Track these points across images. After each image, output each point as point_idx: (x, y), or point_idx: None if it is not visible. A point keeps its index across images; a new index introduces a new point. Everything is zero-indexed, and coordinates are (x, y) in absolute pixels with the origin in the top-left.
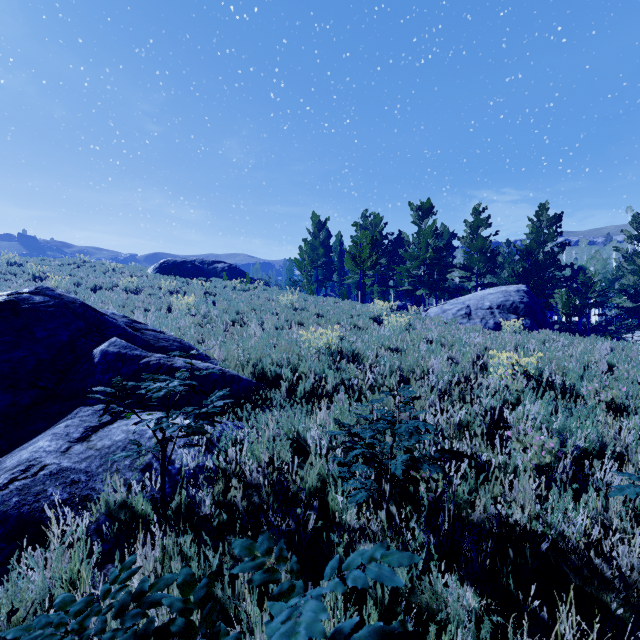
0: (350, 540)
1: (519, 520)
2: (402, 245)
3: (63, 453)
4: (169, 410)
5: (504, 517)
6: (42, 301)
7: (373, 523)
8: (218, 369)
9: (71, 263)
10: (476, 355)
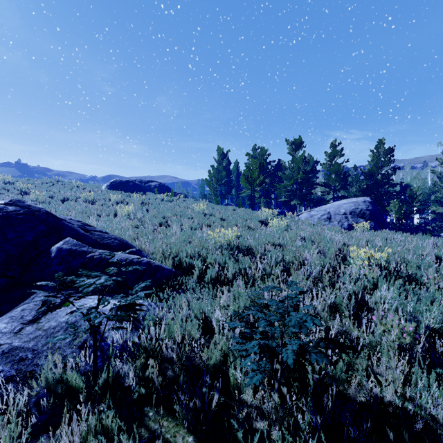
0: (248, 418)
1: (393, 400)
2: (281, 169)
3: (16, 334)
4: (100, 300)
5: (376, 393)
6: (14, 210)
7: (267, 400)
8: (146, 261)
9: (48, 182)
10: (338, 249)
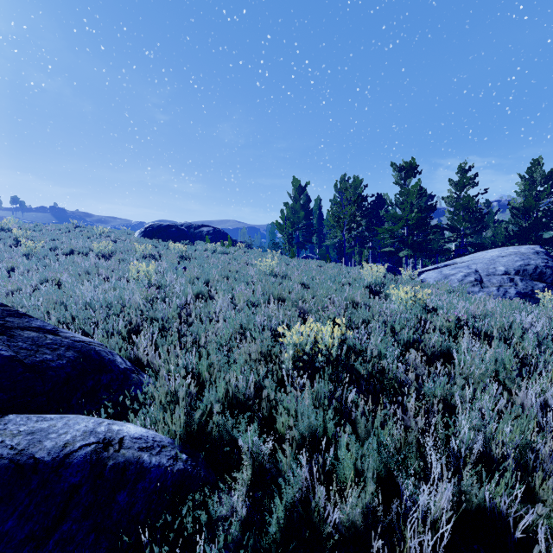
0: None
1: None
2: (380, 207)
3: None
4: None
5: None
6: None
7: None
8: (89, 451)
9: (62, 228)
10: None
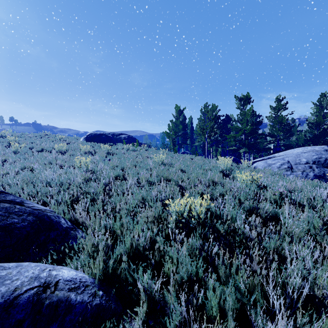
0: None
1: None
2: (228, 122)
3: None
4: None
5: None
6: None
7: None
8: (32, 293)
9: (37, 136)
10: None
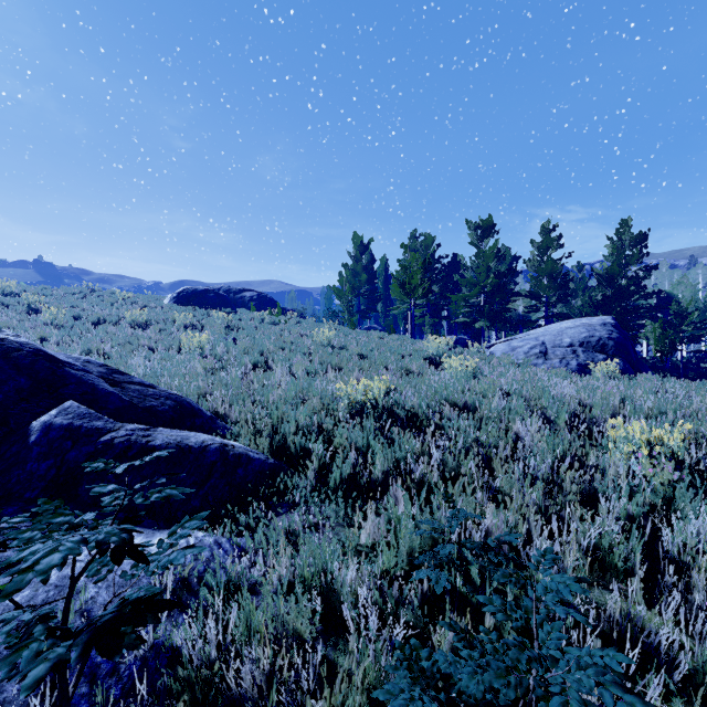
0: None
1: None
2: (457, 270)
3: None
4: (75, 580)
5: None
6: None
7: None
8: (217, 446)
9: (76, 292)
10: (572, 414)
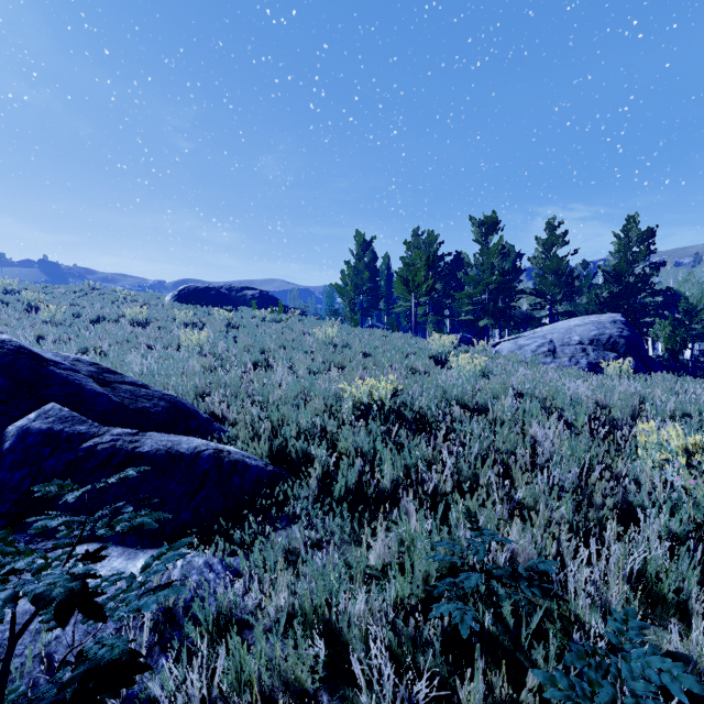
0: None
1: None
2: (460, 267)
3: None
4: (16, 637)
5: None
6: None
7: None
8: (211, 452)
9: (77, 290)
10: (589, 416)
